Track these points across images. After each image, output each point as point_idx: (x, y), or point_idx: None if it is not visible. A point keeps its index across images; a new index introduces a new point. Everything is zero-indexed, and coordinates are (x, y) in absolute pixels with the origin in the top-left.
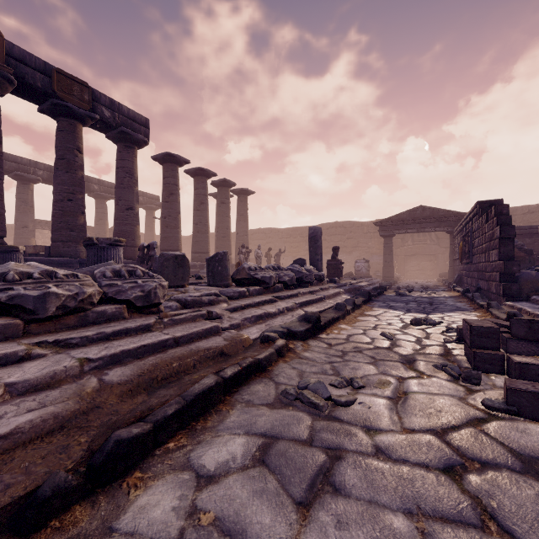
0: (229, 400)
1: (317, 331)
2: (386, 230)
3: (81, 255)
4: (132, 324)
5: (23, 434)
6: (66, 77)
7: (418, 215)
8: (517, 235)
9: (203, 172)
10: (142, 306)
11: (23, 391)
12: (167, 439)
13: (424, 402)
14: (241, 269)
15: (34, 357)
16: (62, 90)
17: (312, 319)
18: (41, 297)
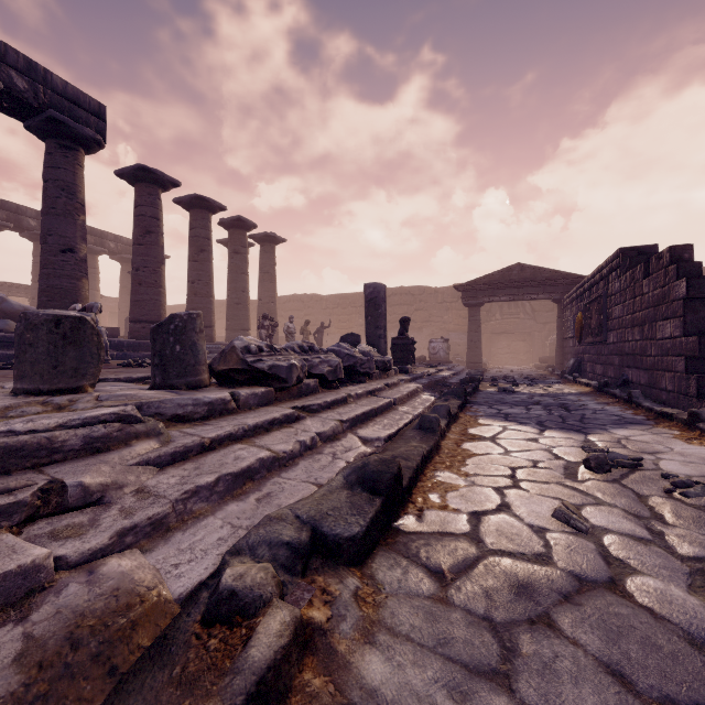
0: None
1: (395, 508)
2: (471, 297)
3: None
4: None
5: None
6: None
7: (514, 276)
8: None
9: (203, 202)
10: None
11: None
12: None
13: None
14: (228, 349)
15: None
16: None
17: (381, 483)
18: None
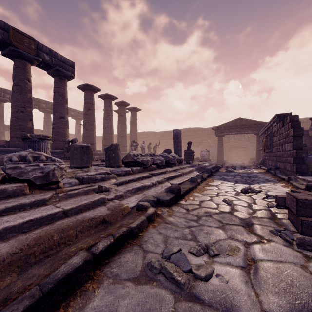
0: (98, 275)
1: (179, 198)
2: (219, 132)
3: None
4: (28, 200)
5: None
6: (19, 33)
7: (238, 123)
8: None
9: (109, 96)
10: (41, 184)
11: None
12: None
13: (274, 274)
14: (128, 155)
15: None
16: (16, 41)
17: (175, 190)
18: None
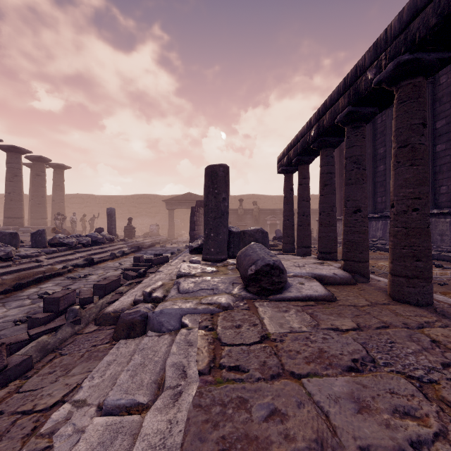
0: (48, 281)
1: (92, 264)
2: (170, 205)
3: None
4: (4, 264)
5: None
6: None
7: (188, 198)
8: (232, 213)
9: (17, 149)
10: (5, 258)
11: None
12: (30, 285)
13: (107, 275)
14: (54, 238)
15: None
16: None
17: (89, 260)
18: None
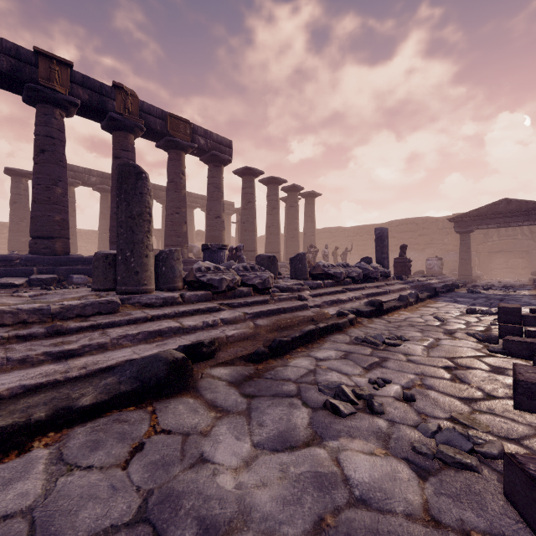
0: (322, 339)
1: (380, 313)
2: (462, 226)
3: (184, 256)
4: (259, 299)
5: (235, 338)
6: (175, 118)
7: (501, 208)
8: None
9: (275, 180)
10: (261, 288)
11: (226, 322)
12: (296, 347)
13: (448, 348)
14: (316, 266)
15: (222, 310)
16: (173, 129)
17: (375, 304)
18: (220, 280)
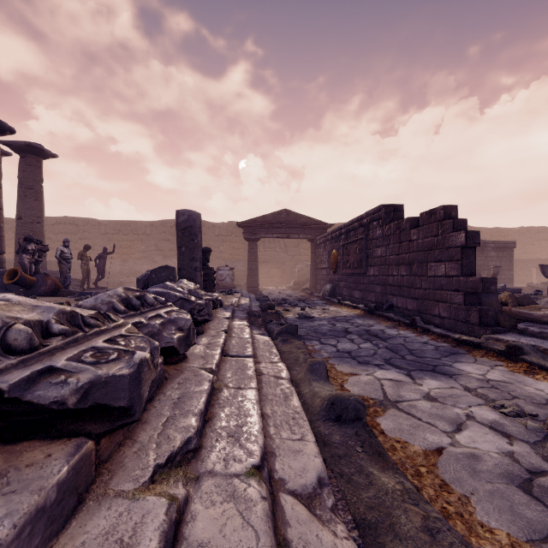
0: None
1: None
2: (251, 232)
3: None
4: None
5: None
6: None
7: (282, 219)
8: None
9: None
10: None
11: None
12: None
13: None
14: None
15: None
16: None
17: None
18: None
